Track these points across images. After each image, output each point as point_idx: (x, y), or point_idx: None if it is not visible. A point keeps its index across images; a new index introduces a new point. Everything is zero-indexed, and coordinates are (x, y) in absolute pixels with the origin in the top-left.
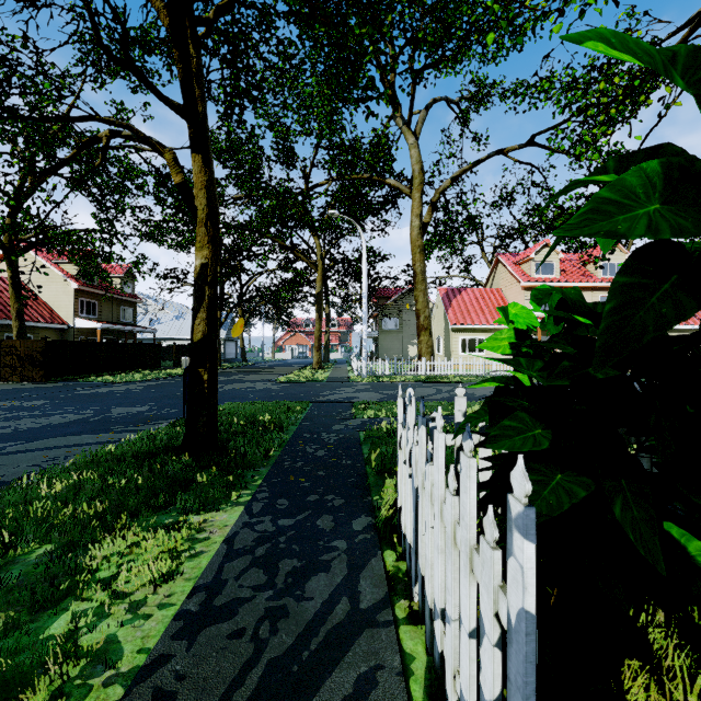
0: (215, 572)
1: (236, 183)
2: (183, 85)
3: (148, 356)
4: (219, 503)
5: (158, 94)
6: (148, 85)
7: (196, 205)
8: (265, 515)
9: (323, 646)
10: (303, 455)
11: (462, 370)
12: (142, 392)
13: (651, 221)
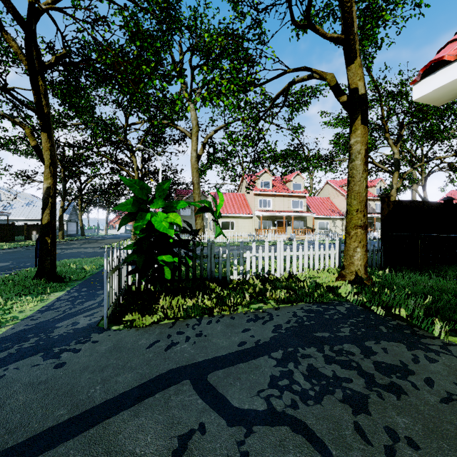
0: (51, 303)
1: (75, 114)
2: (37, 104)
3: (3, 232)
4: (55, 291)
5: (22, 104)
6: (16, 100)
7: (44, 157)
8: (75, 292)
9: (85, 310)
10: (102, 276)
11: (221, 240)
12: (3, 256)
13: (129, 208)
